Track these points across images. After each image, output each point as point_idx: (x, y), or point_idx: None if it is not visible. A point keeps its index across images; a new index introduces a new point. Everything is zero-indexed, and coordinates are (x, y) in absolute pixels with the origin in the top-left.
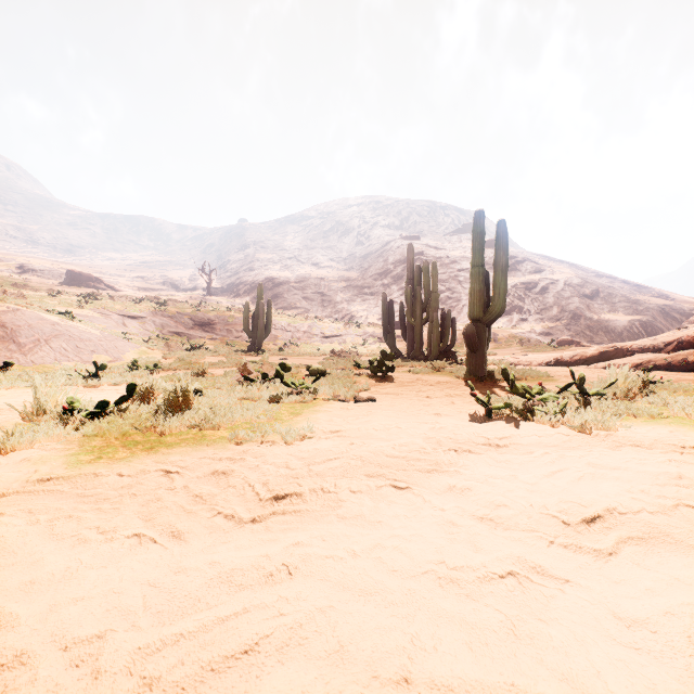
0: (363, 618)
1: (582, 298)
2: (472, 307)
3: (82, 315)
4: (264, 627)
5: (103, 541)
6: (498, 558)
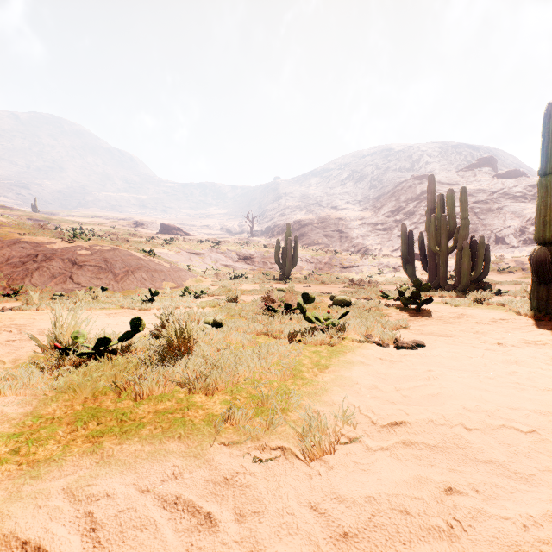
0: None
1: None
2: (541, 226)
3: (163, 252)
4: None
5: None
6: None
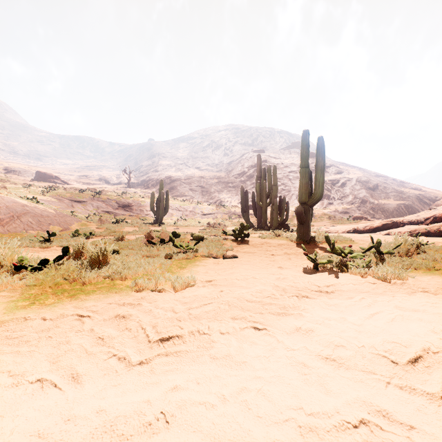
0: None
1: (368, 190)
2: (301, 194)
3: (45, 200)
4: None
5: (10, 386)
6: (347, 402)
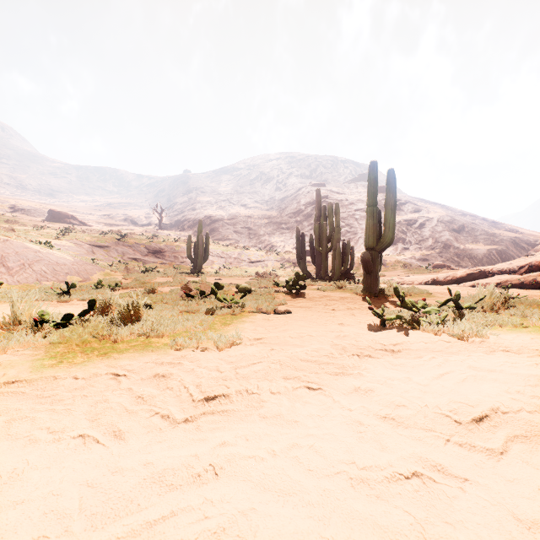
0: (282, 521)
1: (451, 232)
2: (367, 238)
3: (60, 244)
4: (189, 532)
5: (51, 441)
6: (402, 457)
